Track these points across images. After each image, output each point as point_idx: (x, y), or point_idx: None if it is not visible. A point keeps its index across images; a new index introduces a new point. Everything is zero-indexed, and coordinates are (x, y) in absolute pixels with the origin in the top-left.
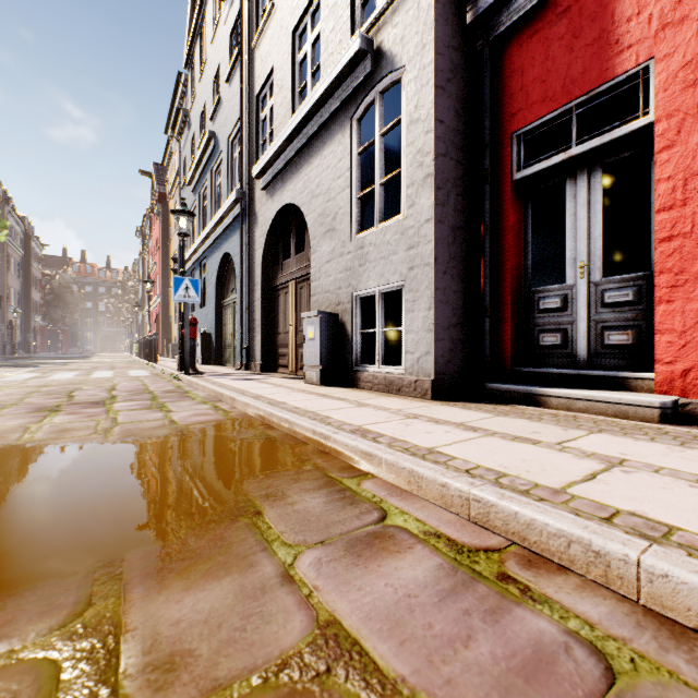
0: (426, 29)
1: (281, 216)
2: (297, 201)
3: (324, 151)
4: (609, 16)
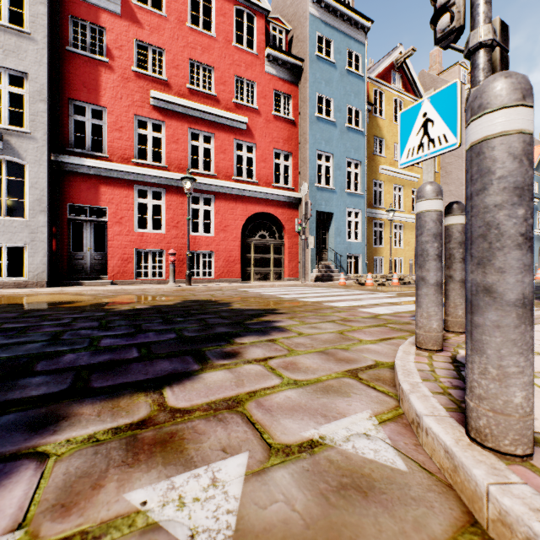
0: (43, 160)
1: None
2: None
3: None
4: (98, 191)
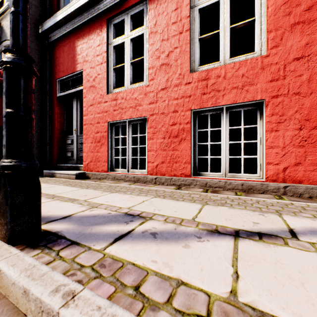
0: None
1: None
2: None
3: None
4: (75, 51)
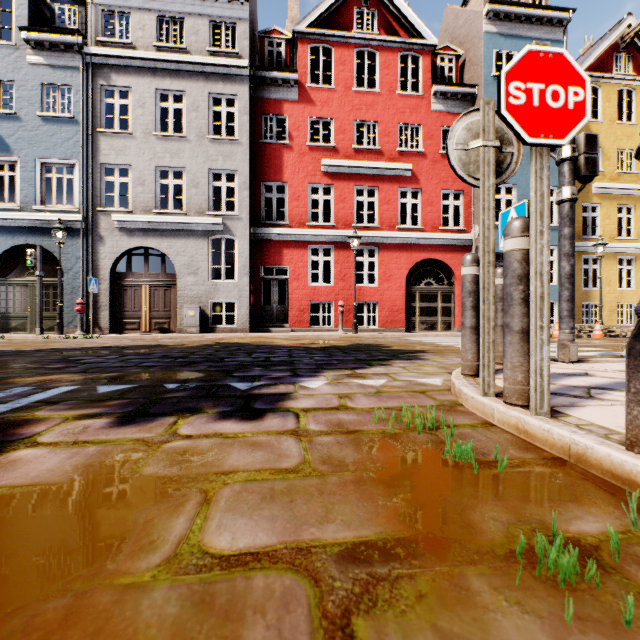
0: (246, 235)
1: (135, 248)
2: (163, 250)
3: (189, 239)
4: (281, 253)
